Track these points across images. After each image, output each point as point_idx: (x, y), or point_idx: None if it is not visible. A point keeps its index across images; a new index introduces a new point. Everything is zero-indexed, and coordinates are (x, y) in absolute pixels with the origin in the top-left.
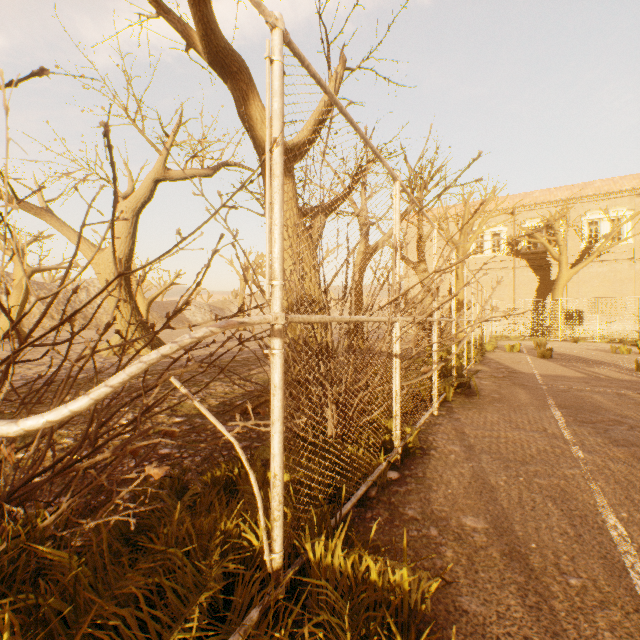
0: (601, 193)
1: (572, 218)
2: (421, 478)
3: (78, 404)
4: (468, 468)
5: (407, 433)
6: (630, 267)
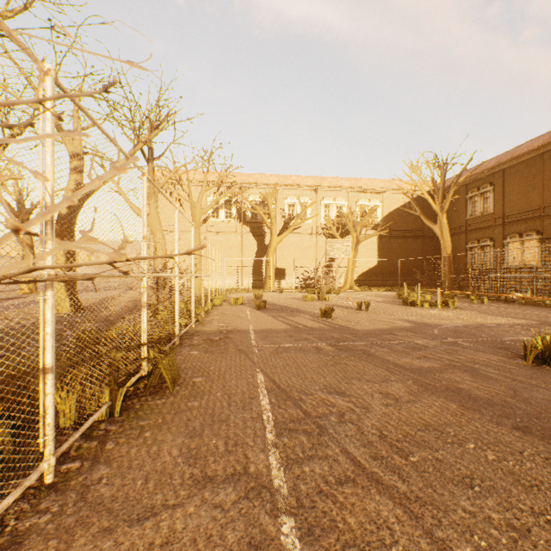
0: (296, 184)
1: (279, 199)
2: None
3: None
4: None
5: None
6: (311, 239)
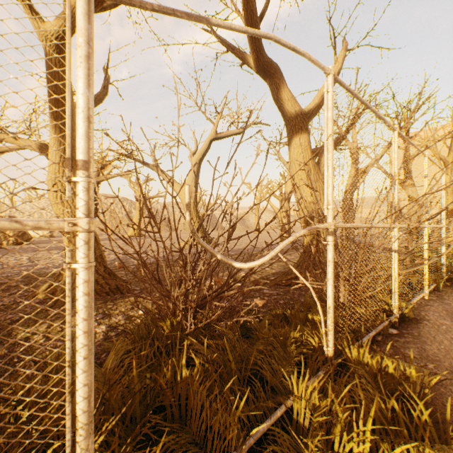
0: None
1: None
2: (416, 336)
3: (265, 259)
4: None
5: (402, 307)
6: None
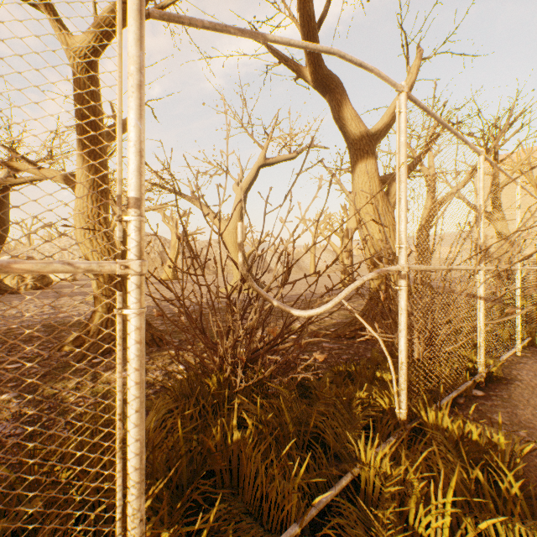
0: None
1: None
2: (506, 399)
3: (328, 306)
4: None
5: (489, 364)
6: None
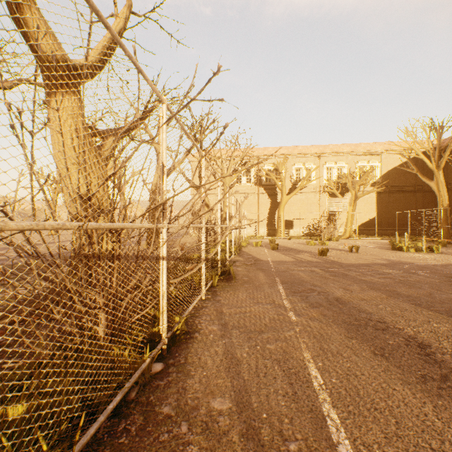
0: (302, 153)
1: (288, 166)
2: (183, 365)
3: None
4: (222, 345)
5: (176, 322)
6: (314, 196)
